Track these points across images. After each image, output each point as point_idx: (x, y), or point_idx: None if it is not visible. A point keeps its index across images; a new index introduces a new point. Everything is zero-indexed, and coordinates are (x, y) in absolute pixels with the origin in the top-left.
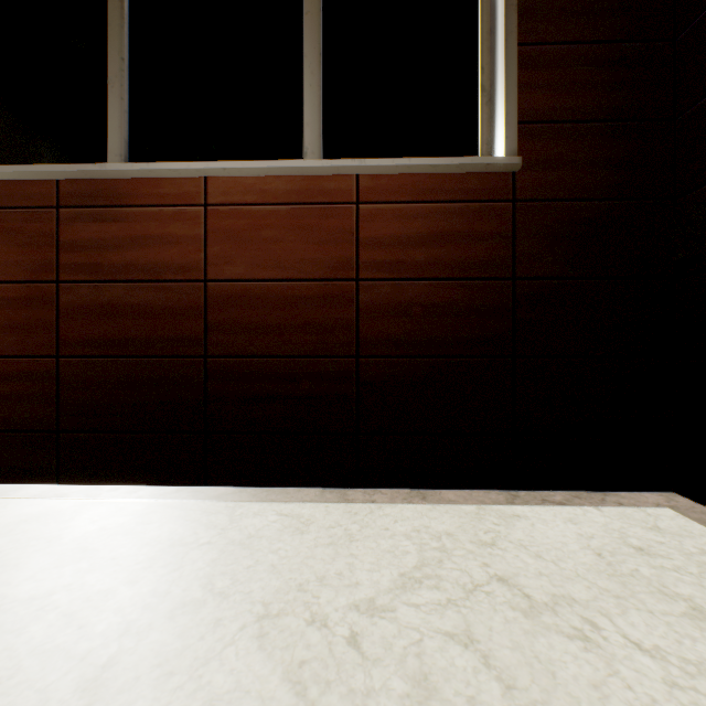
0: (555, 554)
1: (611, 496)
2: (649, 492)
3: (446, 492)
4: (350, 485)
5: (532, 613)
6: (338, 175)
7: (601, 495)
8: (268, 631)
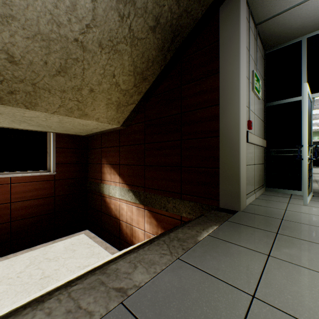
0: (58, 250)
1: (75, 234)
2: (83, 231)
3: (38, 246)
4: (8, 254)
5: (50, 261)
6: (4, 177)
7: (73, 235)
8: (0, 283)
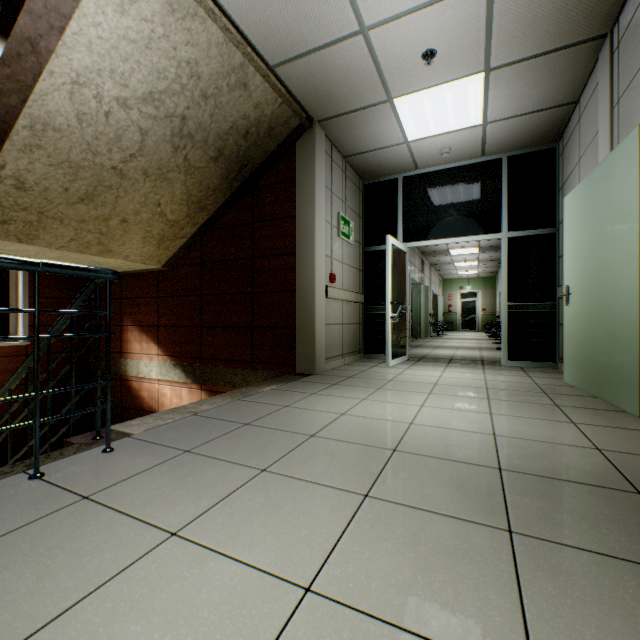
0: None
1: None
2: None
3: None
4: None
5: None
6: None
7: None
8: None
